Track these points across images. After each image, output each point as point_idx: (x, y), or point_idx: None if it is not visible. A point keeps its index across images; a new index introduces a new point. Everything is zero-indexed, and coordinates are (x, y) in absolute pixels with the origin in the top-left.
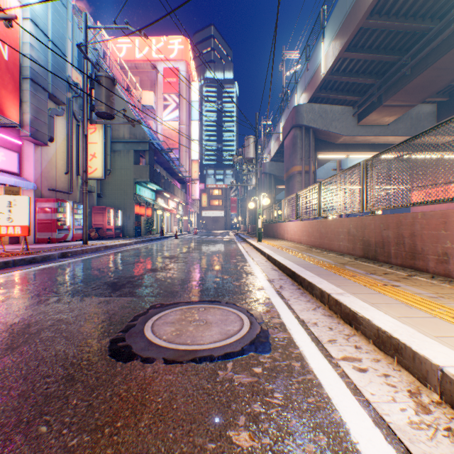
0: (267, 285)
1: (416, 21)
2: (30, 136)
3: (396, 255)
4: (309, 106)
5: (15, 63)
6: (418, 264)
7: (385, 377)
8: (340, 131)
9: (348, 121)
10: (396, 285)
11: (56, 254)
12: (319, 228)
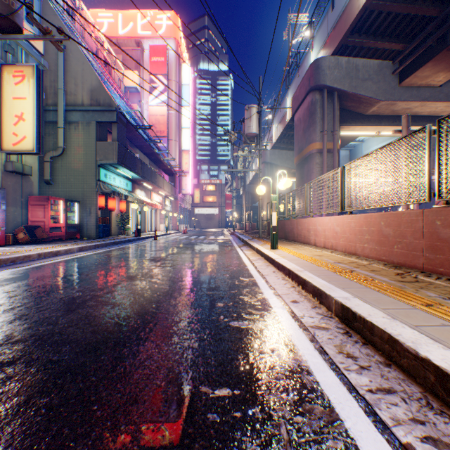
0: None
1: None
2: None
3: None
4: (334, 59)
5: None
6: None
7: None
8: (375, 94)
9: (387, 81)
10: None
11: None
12: (431, 226)
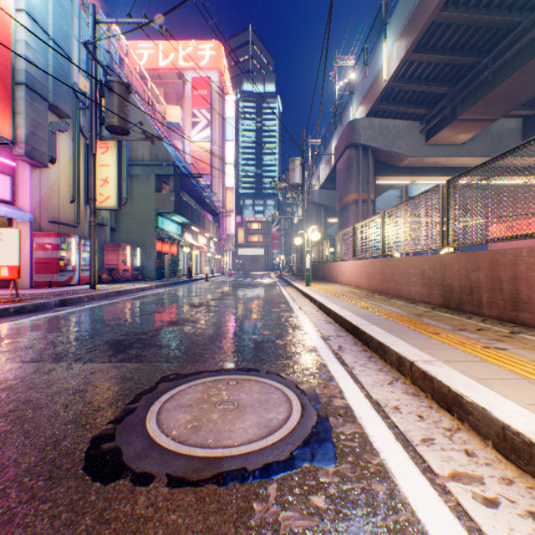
0: (322, 345)
1: (502, 13)
2: (26, 155)
3: (491, 304)
4: (367, 120)
5: (6, 65)
6: (523, 318)
7: (534, 520)
8: (404, 151)
9: (415, 139)
10: (501, 348)
11: (53, 301)
12: (383, 268)
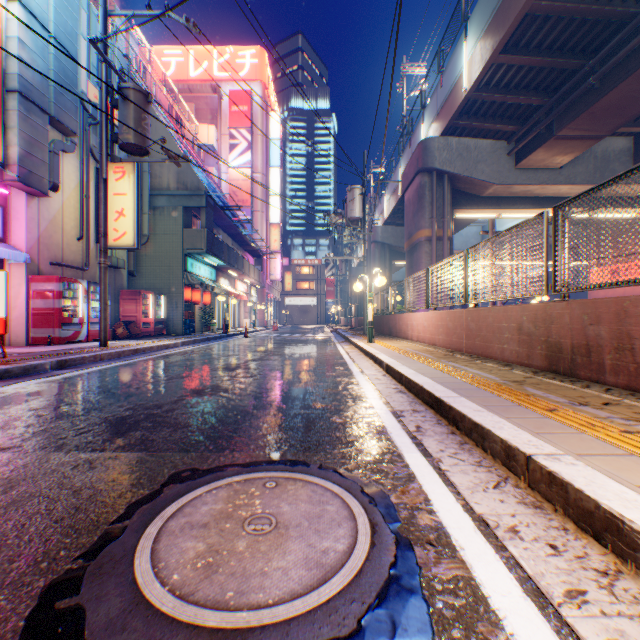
0: (393, 424)
1: (613, 3)
2: (19, 181)
3: (617, 368)
4: (443, 140)
5: None
6: None
7: None
8: (489, 178)
9: (501, 163)
10: None
11: (48, 363)
12: (466, 321)
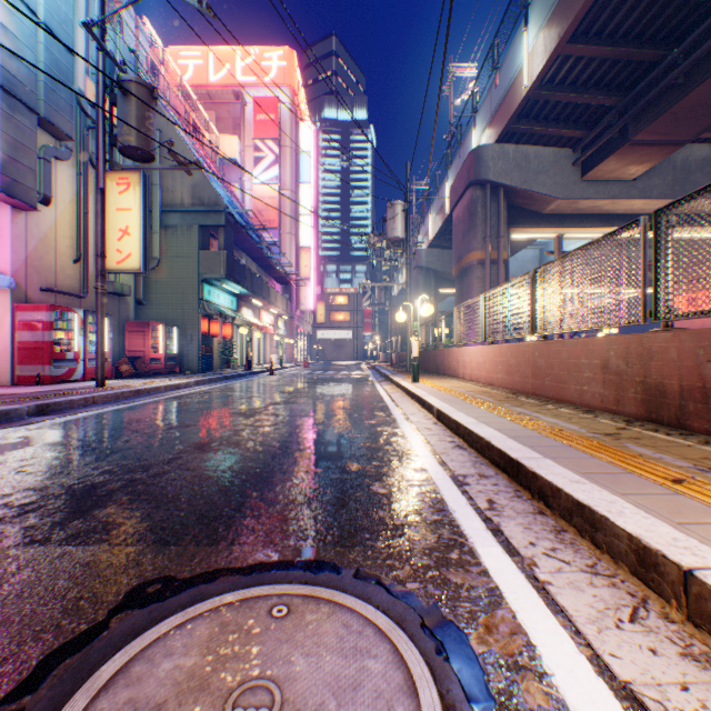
0: (456, 497)
1: None
2: (1, 191)
3: None
4: (498, 147)
5: None
6: None
7: None
8: (551, 191)
9: (566, 174)
10: None
11: (24, 408)
12: (533, 357)
